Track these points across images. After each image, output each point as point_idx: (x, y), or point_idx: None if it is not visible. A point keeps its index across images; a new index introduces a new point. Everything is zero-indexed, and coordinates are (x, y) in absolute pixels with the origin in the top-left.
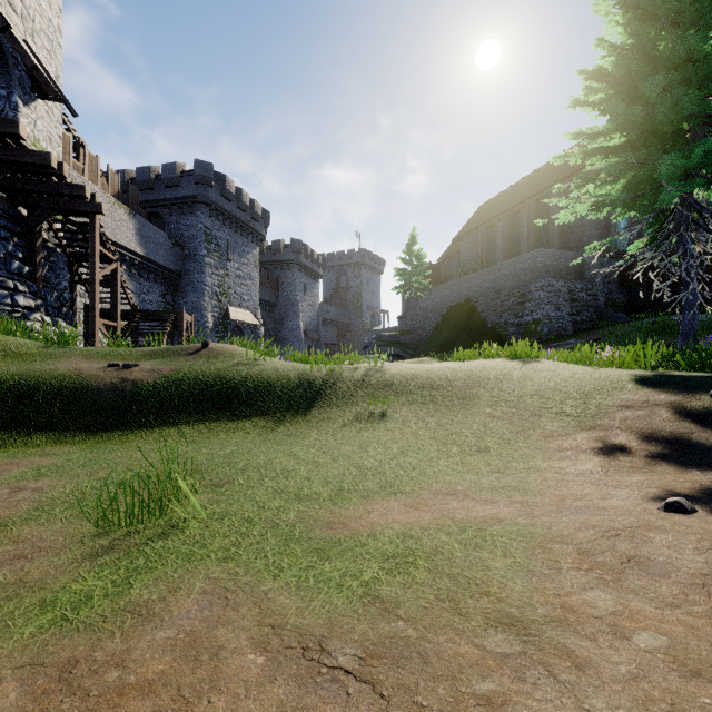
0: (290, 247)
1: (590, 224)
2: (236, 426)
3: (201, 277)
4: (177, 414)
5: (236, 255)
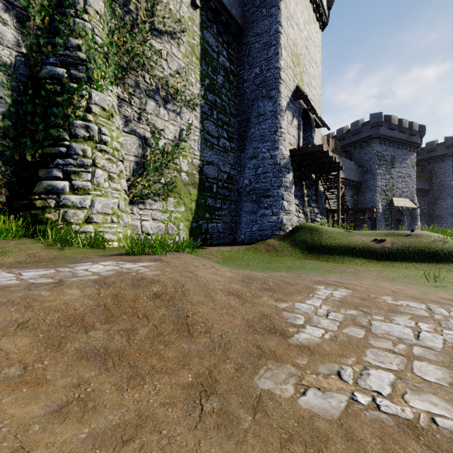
0: (444, 144)
1: None
2: (441, 268)
3: (374, 182)
4: (409, 260)
5: (397, 163)
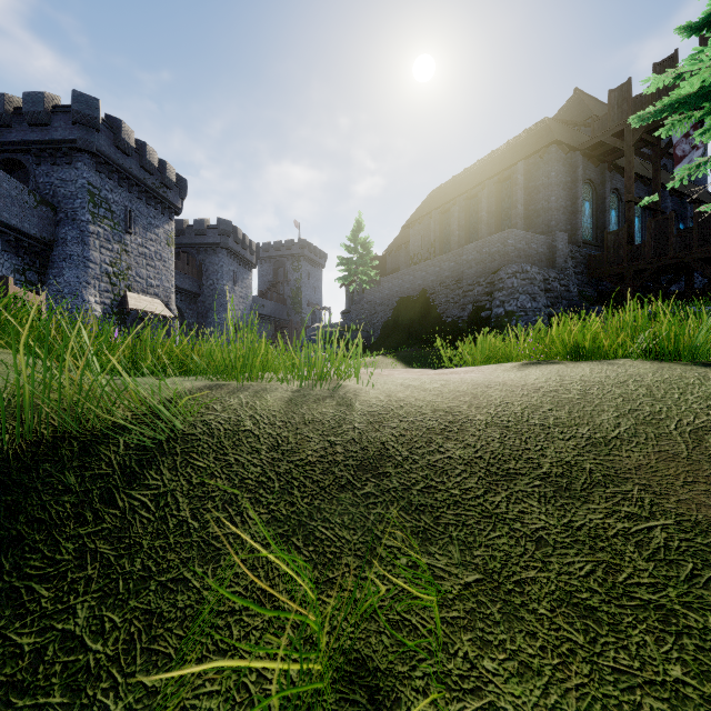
0: (217, 228)
1: (557, 207)
2: None
3: (84, 250)
4: None
5: (139, 227)
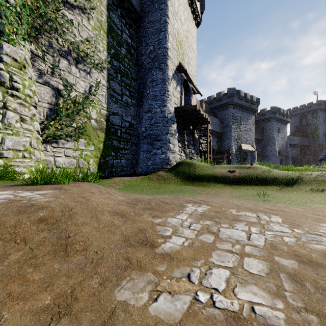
0: (270, 111)
1: None
2: (267, 188)
3: (230, 133)
4: (249, 184)
5: (244, 121)
